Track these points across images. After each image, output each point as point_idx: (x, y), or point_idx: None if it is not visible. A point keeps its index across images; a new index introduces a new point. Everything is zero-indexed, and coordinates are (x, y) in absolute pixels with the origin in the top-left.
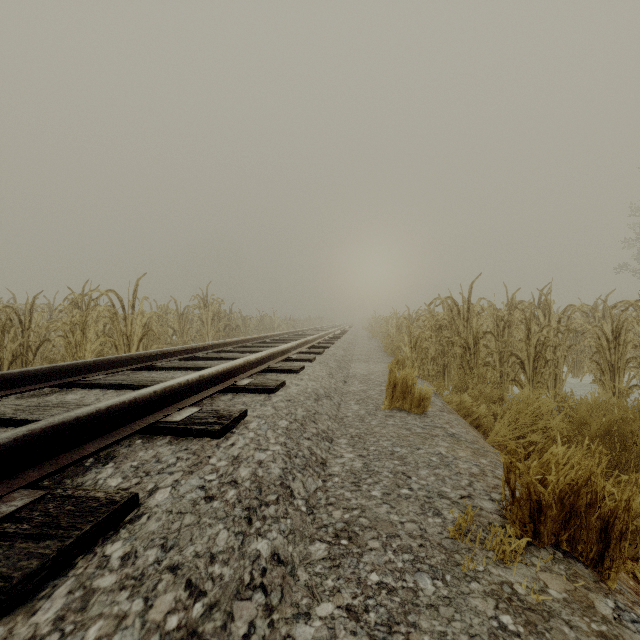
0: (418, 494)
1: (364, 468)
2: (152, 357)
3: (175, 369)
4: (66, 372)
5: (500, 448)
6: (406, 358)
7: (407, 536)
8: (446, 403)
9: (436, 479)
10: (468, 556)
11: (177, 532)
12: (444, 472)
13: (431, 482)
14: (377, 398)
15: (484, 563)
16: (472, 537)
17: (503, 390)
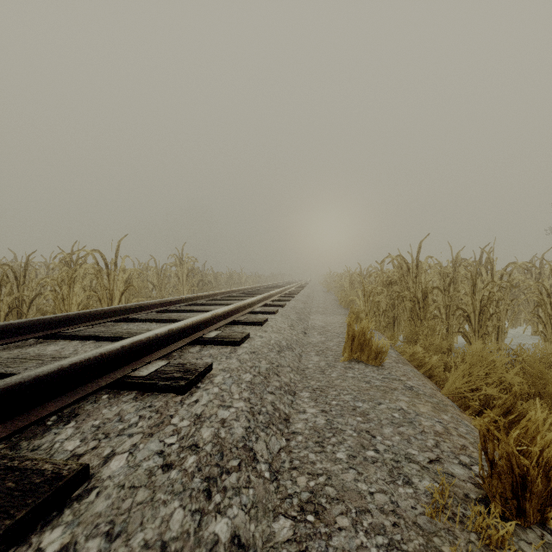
0: (385, 457)
1: (327, 425)
2: (131, 310)
3: (151, 321)
4: (49, 324)
5: (452, 397)
6: (360, 311)
7: (378, 511)
8: (399, 354)
9: (401, 439)
10: (448, 540)
11: (126, 514)
12: (408, 430)
13: (396, 442)
14: (335, 349)
15: (469, 551)
16: (449, 513)
17: (451, 341)
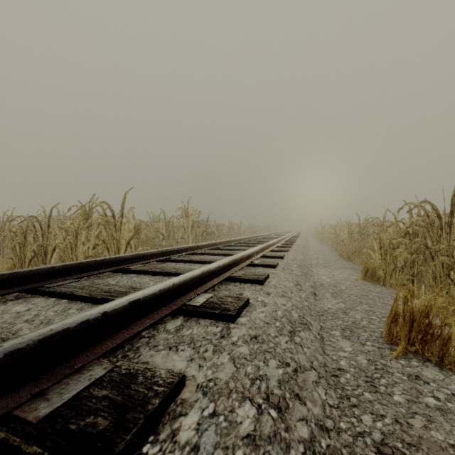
0: None
1: None
2: (128, 260)
3: (144, 273)
4: (30, 278)
5: None
6: (377, 267)
7: None
8: None
9: None
10: None
11: None
12: None
13: None
14: (369, 327)
15: None
16: None
17: None
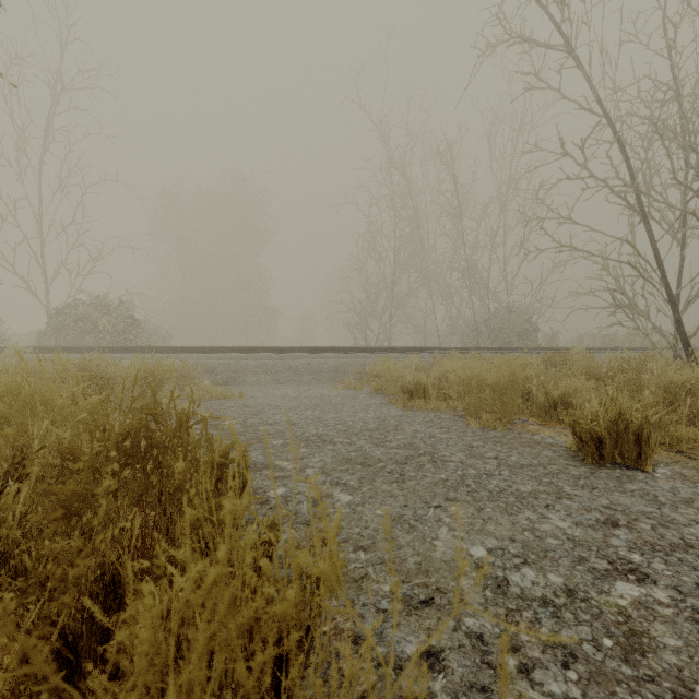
0: None
1: None
2: None
3: None
4: None
5: None
6: None
7: None
8: None
9: None
10: None
11: None
12: None
13: None
14: None
15: None
16: None
17: None
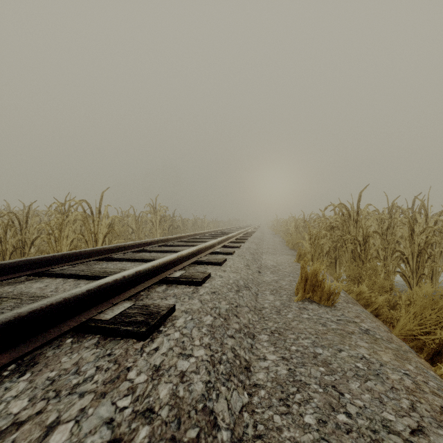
0: (359, 424)
1: (290, 377)
2: (110, 250)
3: (126, 260)
4: (38, 264)
5: (399, 336)
6: (307, 252)
7: None
8: (346, 292)
9: (372, 398)
10: None
11: None
12: (377, 386)
13: (368, 403)
14: (288, 289)
15: None
16: None
17: (392, 281)
